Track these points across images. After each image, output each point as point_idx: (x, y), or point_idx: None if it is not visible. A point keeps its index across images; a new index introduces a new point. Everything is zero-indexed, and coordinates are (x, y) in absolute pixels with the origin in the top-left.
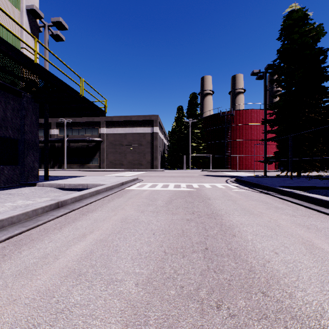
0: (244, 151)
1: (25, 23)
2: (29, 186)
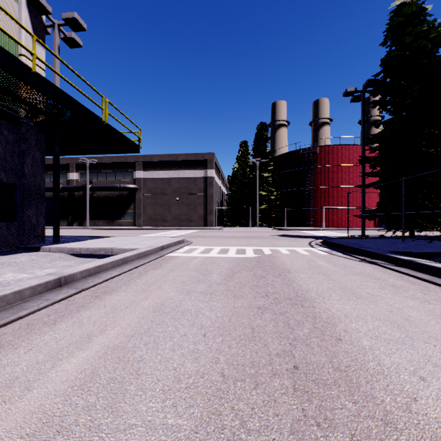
0: (332, 202)
1: (25, 20)
2: (29, 251)
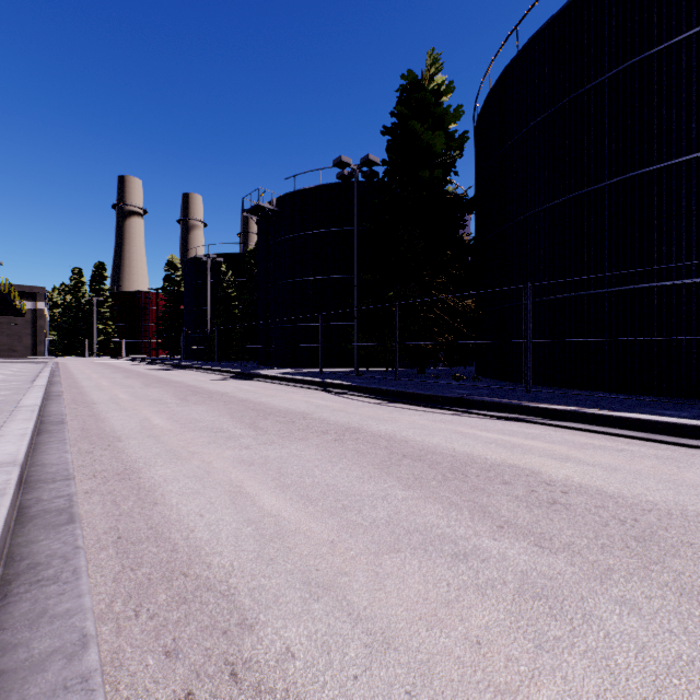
0: None
1: None
2: None
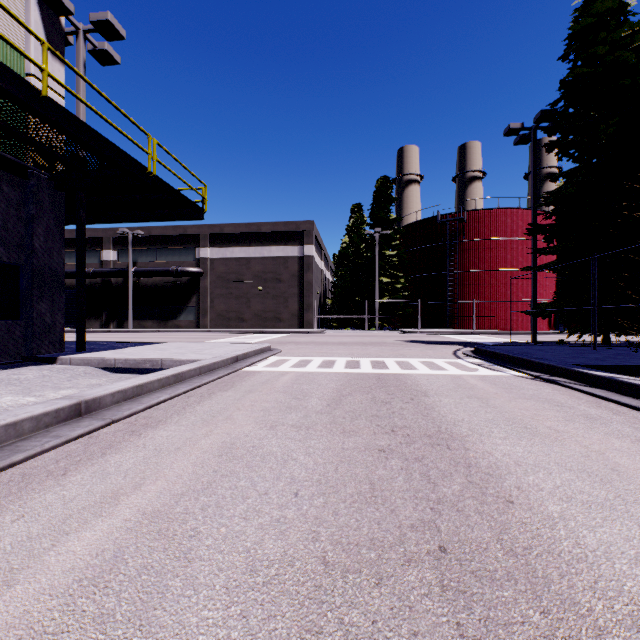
0: (486, 293)
1: (34, 23)
2: (41, 363)
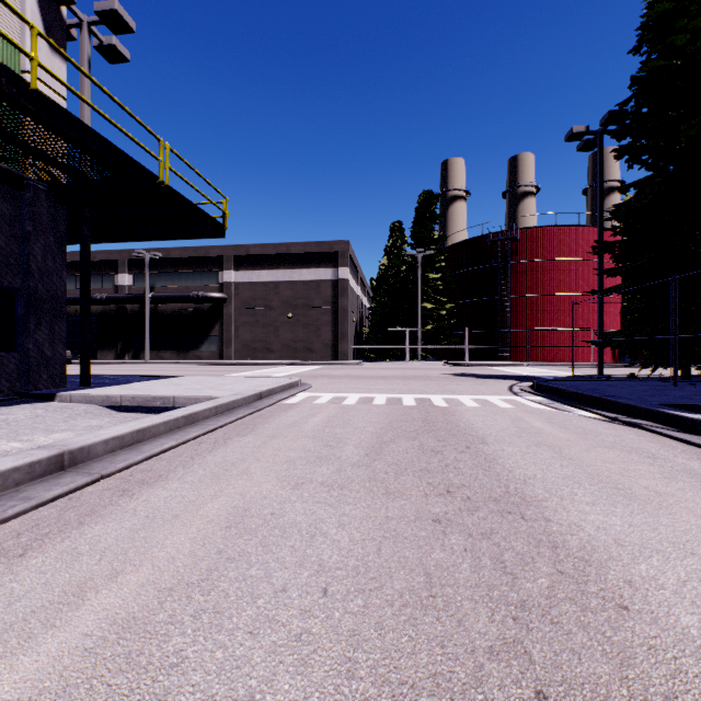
0: (542, 320)
1: (31, 13)
2: (37, 401)
